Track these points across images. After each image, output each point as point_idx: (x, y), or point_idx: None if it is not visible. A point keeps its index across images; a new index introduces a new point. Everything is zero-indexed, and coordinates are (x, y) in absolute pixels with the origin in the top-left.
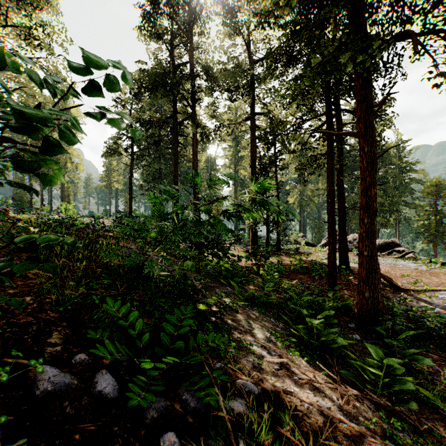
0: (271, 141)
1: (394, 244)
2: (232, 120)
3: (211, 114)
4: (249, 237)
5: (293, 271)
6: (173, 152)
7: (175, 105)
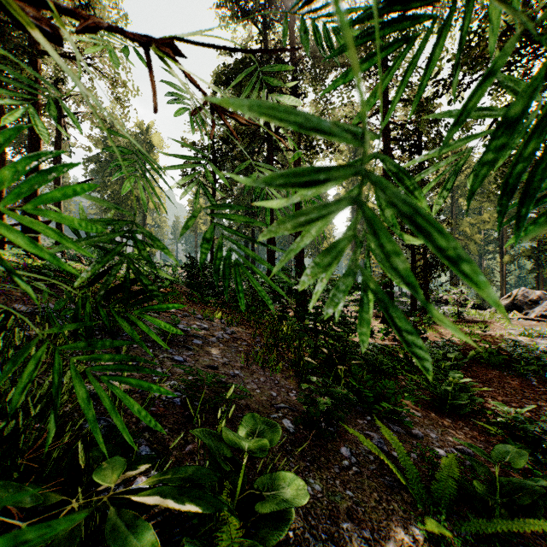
0: (415, 145)
1: None
2: (352, 118)
3: (320, 112)
4: None
5: (472, 359)
6: None
7: None
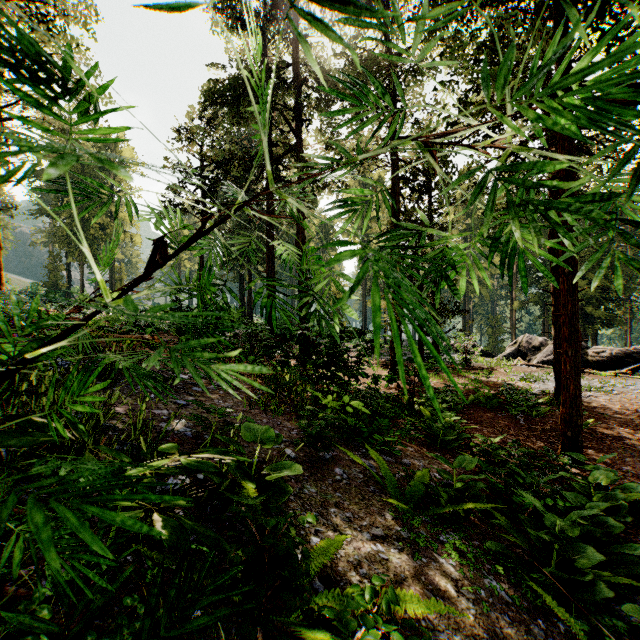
0: (424, 185)
1: (639, 356)
2: None
3: (326, 142)
4: (385, 341)
5: (472, 404)
6: (267, 206)
7: (269, 133)
